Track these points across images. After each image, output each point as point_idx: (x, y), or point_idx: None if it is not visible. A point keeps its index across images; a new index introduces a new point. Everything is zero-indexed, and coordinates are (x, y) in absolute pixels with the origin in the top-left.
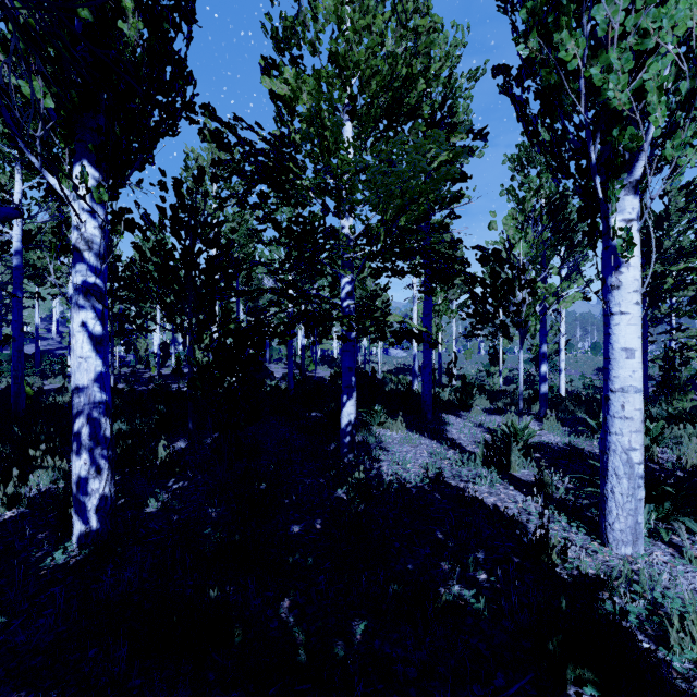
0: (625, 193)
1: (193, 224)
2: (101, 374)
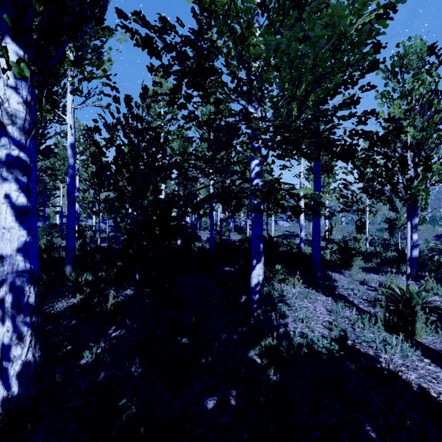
0: None
1: (139, 129)
2: (25, 243)
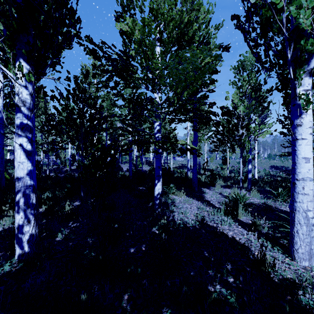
0: (305, 76)
1: (83, 97)
2: (30, 170)
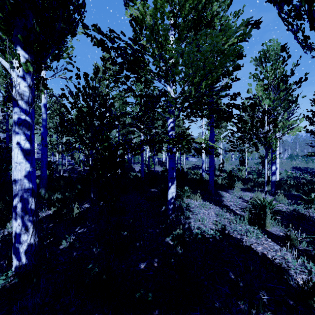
0: None
1: (93, 95)
2: (29, 172)
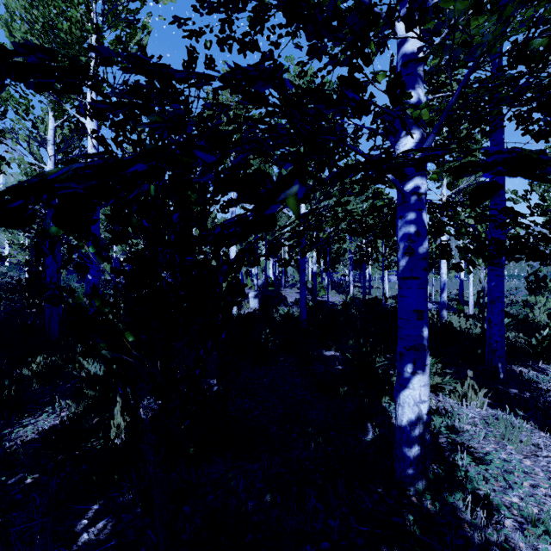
0: None
1: None
2: None
